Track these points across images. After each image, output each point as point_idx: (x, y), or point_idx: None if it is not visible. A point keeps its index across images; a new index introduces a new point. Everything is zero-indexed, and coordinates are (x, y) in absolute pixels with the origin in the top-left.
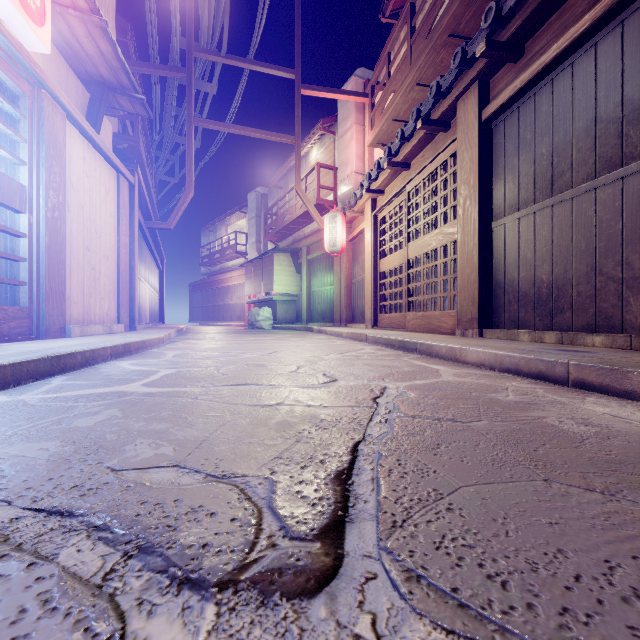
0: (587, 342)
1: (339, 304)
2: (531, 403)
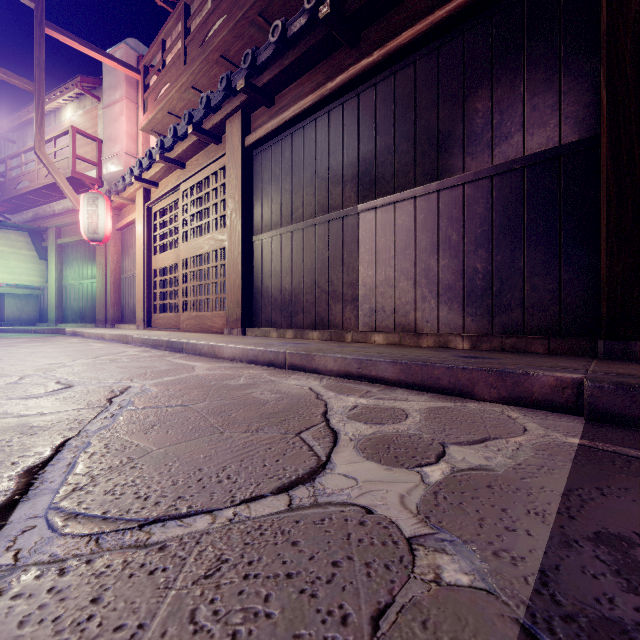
0: (310, 336)
1: (104, 301)
2: (252, 384)
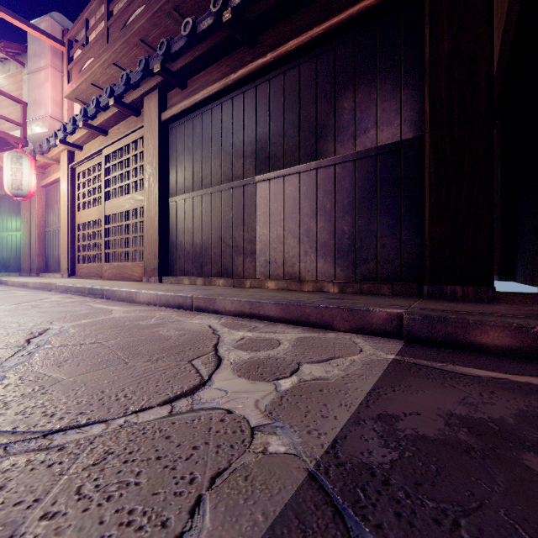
0: (216, 283)
1: (29, 252)
2: (161, 324)
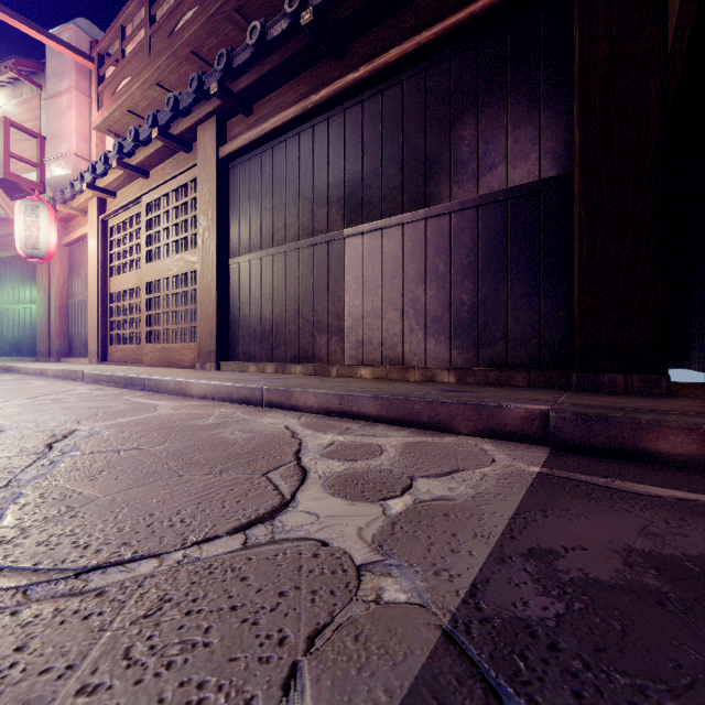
0: (292, 371)
1: (47, 330)
2: (222, 424)
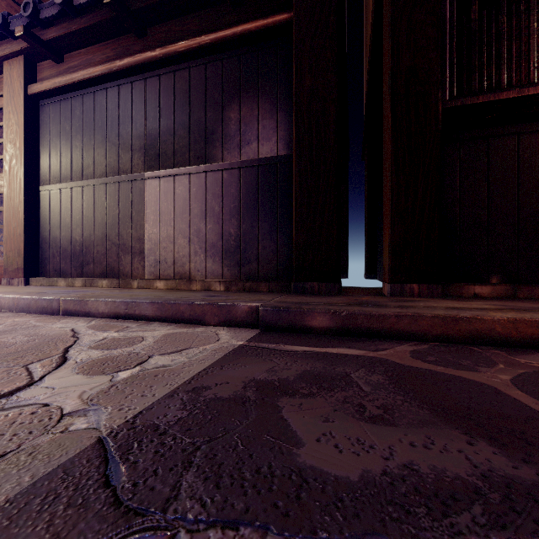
0: (99, 284)
1: None
2: (9, 331)
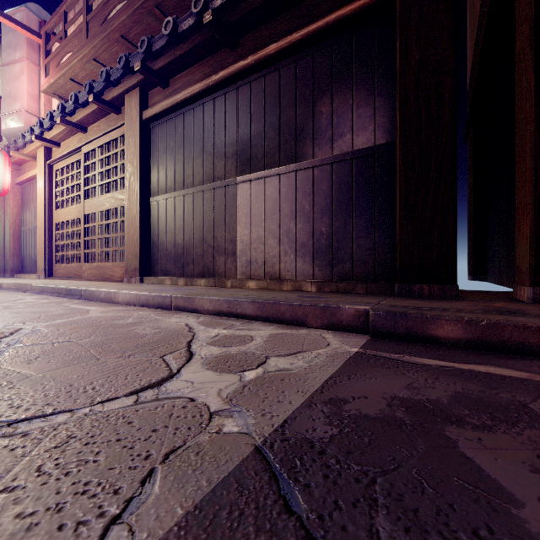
0: (198, 283)
1: (2, 252)
2: (138, 323)
